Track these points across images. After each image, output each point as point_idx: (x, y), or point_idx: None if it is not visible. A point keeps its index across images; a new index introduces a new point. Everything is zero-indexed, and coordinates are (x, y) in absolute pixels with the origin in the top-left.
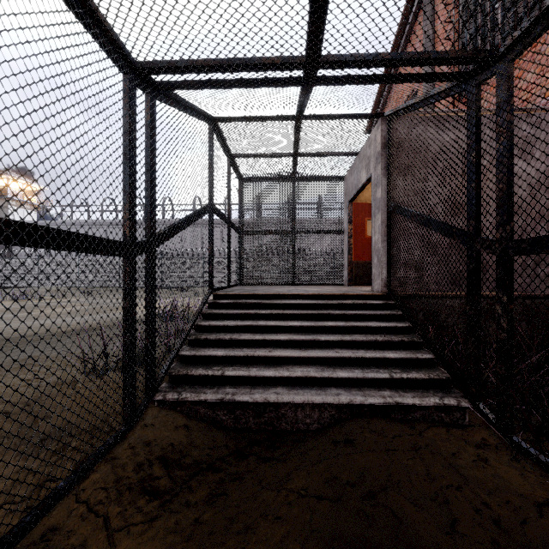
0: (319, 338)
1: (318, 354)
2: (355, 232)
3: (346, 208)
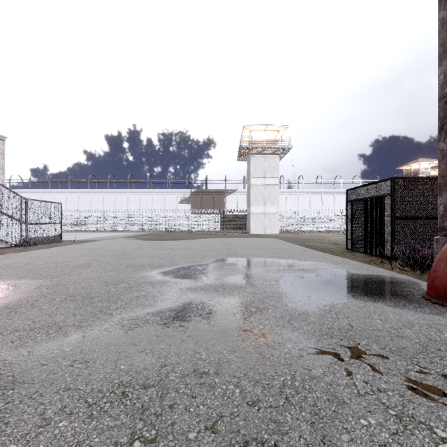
0: None
1: None
2: None
3: None
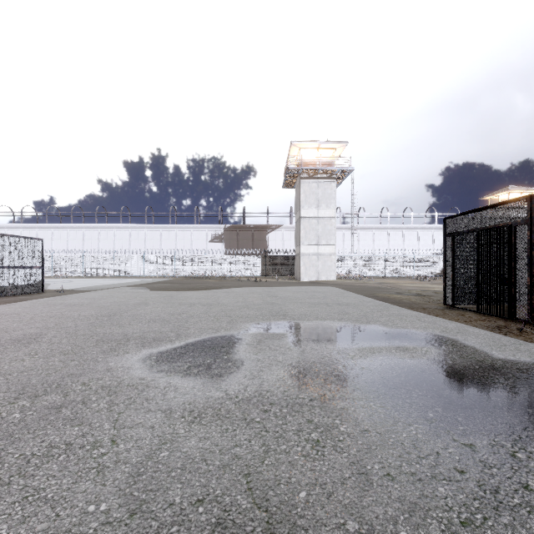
0: None
1: None
2: None
3: None
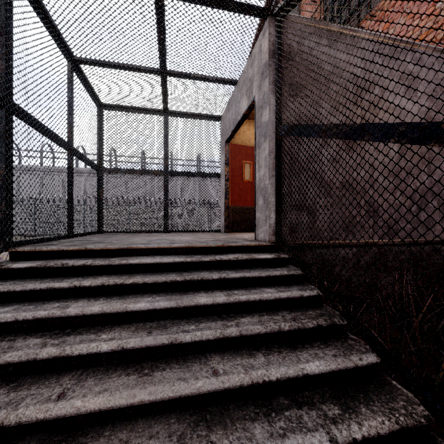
0: (181, 338)
1: (175, 390)
2: (232, 174)
3: (223, 148)
